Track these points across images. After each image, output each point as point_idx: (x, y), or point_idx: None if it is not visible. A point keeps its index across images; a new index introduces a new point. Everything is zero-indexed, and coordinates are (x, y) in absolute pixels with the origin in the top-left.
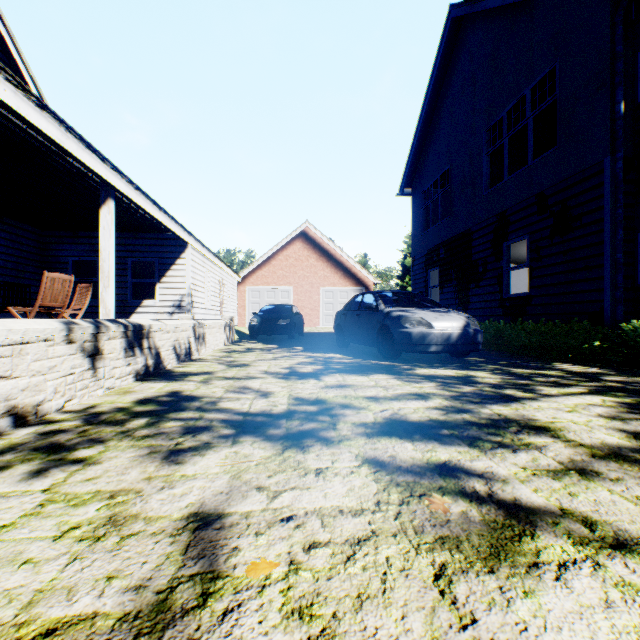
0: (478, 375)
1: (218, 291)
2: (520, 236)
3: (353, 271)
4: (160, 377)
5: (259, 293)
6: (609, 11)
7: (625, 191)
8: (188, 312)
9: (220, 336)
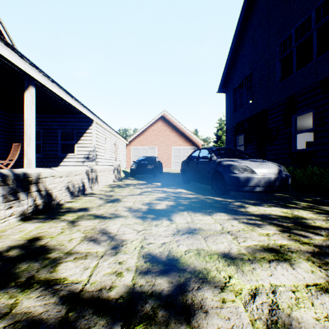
0: (304, 215)
1: (114, 149)
2: (306, 110)
3: (190, 138)
4: (44, 214)
5: (138, 150)
6: None
7: None
8: (93, 161)
9: (110, 176)
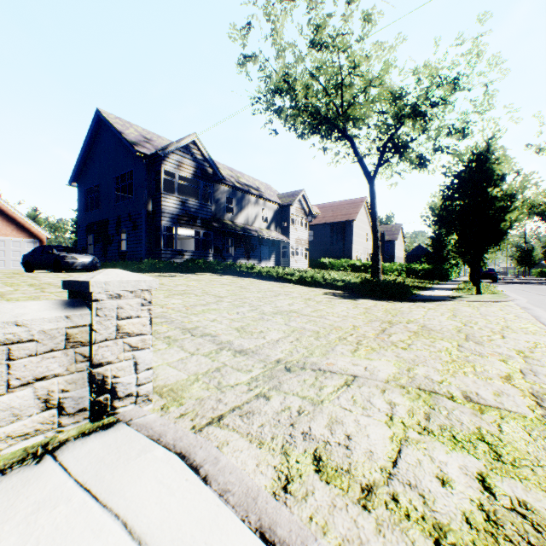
0: None
1: None
2: (125, 228)
3: (28, 226)
4: None
5: None
6: (144, 165)
7: (149, 221)
8: None
9: None
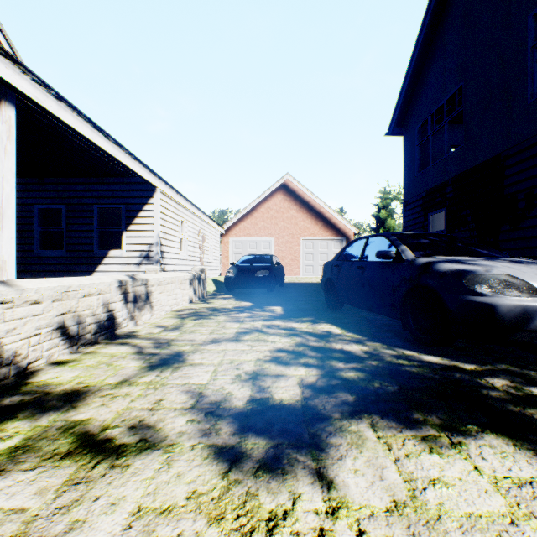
0: None
1: (197, 241)
2: None
3: (333, 221)
4: None
5: (242, 244)
6: None
7: None
8: (156, 263)
9: (182, 292)
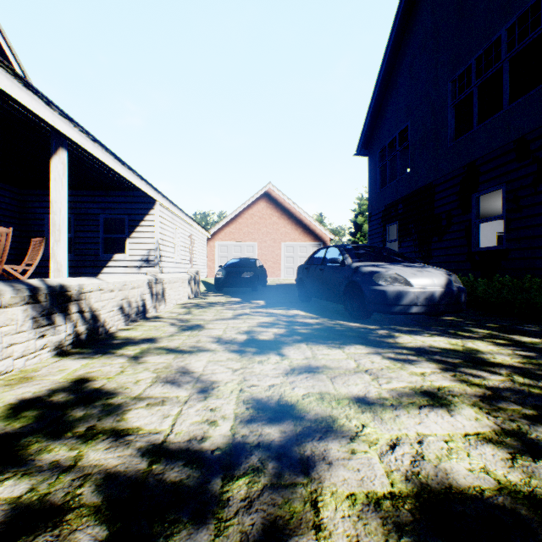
0: (481, 348)
1: (188, 246)
2: (493, 186)
3: (311, 228)
4: (90, 348)
5: (227, 248)
6: None
7: None
8: (156, 266)
9: (183, 290)
